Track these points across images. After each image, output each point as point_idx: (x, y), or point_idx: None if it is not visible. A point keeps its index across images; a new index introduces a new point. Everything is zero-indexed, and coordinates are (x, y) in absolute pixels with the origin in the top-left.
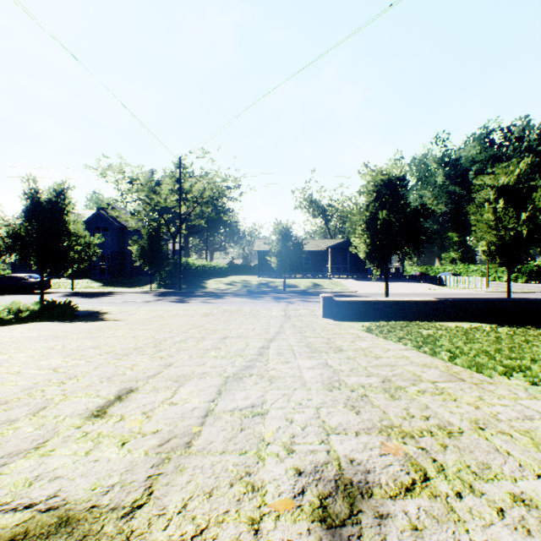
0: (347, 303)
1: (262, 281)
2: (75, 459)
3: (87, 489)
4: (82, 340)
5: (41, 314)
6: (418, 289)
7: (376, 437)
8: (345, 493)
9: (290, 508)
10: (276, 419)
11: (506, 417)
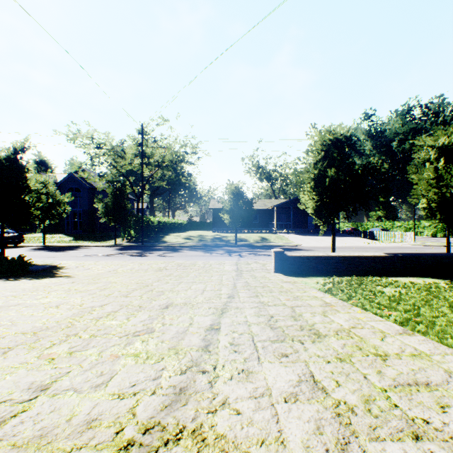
0: (299, 258)
1: (216, 236)
2: None
3: None
4: None
5: None
6: (354, 243)
7: None
8: None
9: None
10: None
11: None
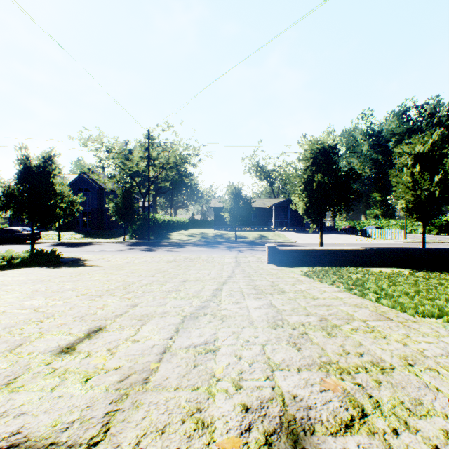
0: (288, 251)
1: (217, 233)
2: (41, 395)
3: (48, 426)
4: (63, 283)
5: (31, 261)
6: (347, 240)
7: (316, 373)
8: (289, 429)
9: (237, 447)
10: (226, 356)
11: (432, 353)
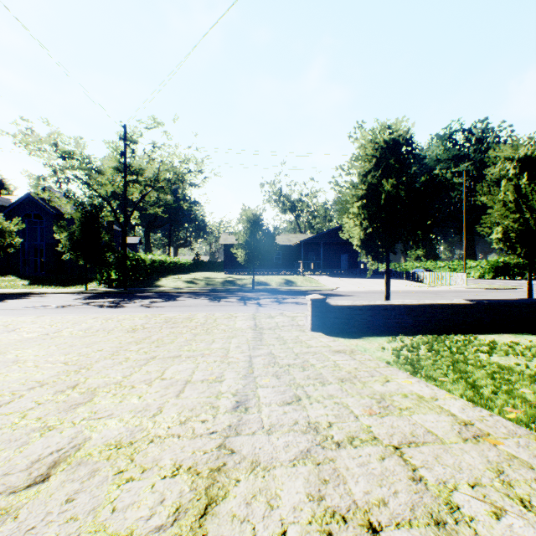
0: (347, 308)
1: (228, 278)
2: None
3: None
4: None
5: None
6: (398, 286)
7: None
8: None
9: None
10: None
11: None
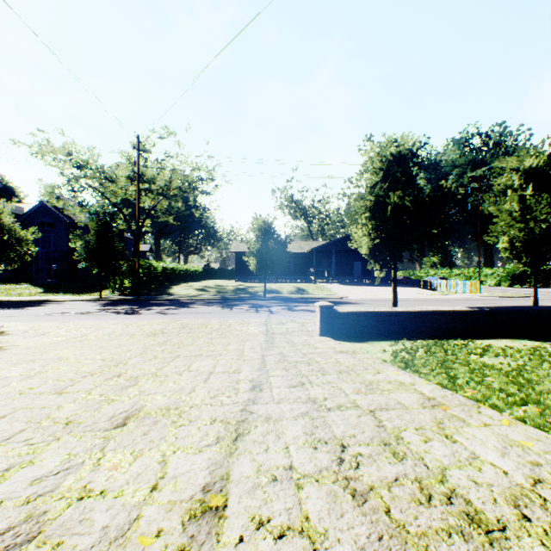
0: (354, 314)
1: (239, 286)
2: None
3: None
4: None
5: None
6: (410, 294)
7: None
8: None
9: None
10: None
11: None
